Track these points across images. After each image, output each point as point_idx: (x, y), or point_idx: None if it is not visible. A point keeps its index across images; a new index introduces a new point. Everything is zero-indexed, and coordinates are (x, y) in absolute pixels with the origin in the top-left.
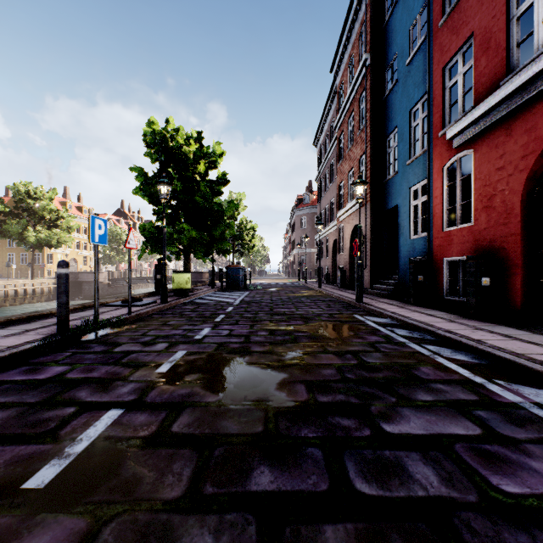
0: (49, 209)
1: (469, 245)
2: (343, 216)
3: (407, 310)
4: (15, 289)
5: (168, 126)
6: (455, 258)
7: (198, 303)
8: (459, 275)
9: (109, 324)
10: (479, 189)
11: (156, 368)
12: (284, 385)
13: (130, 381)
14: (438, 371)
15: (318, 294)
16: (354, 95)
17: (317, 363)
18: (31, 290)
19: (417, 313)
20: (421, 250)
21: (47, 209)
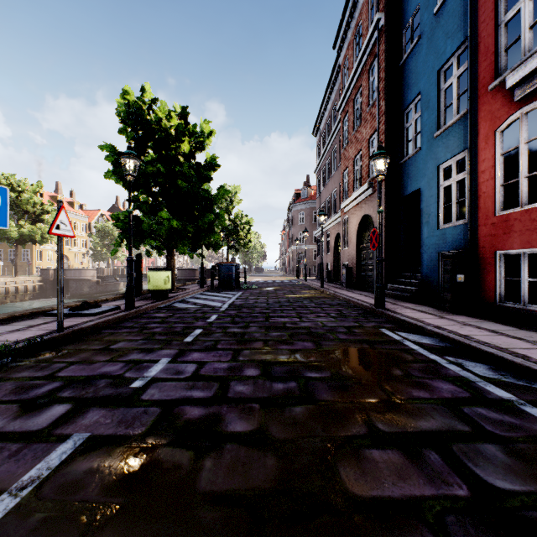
0: (33, 202)
1: None
2: (348, 207)
3: (453, 321)
4: None
5: (144, 96)
6: (516, 251)
7: (176, 308)
8: (523, 274)
9: (8, 353)
10: None
11: None
12: None
13: None
14: None
15: (322, 295)
16: (362, 67)
17: (376, 498)
18: (14, 288)
19: (474, 328)
20: (456, 242)
21: (31, 202)
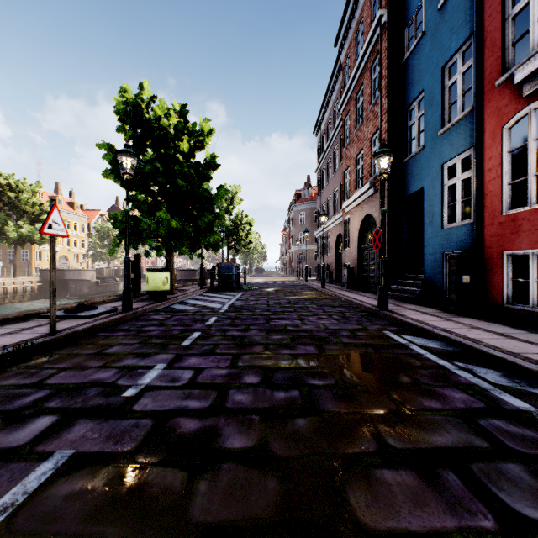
0: (32, 202)
1: None
2: (349, 207)
3: (459, 324)
4: None
5: (143, 93)
6: (524, 251)
7: (175, 310)
8: (532, 275)
9: None
10: None
11: None
12: None
13: None
14: None
15: (324, 297)
16: (364, 65)
17: (391, 530)
18: (12, 289)
19: (482, 331)
20: (462, 242)
21: (30, 202)
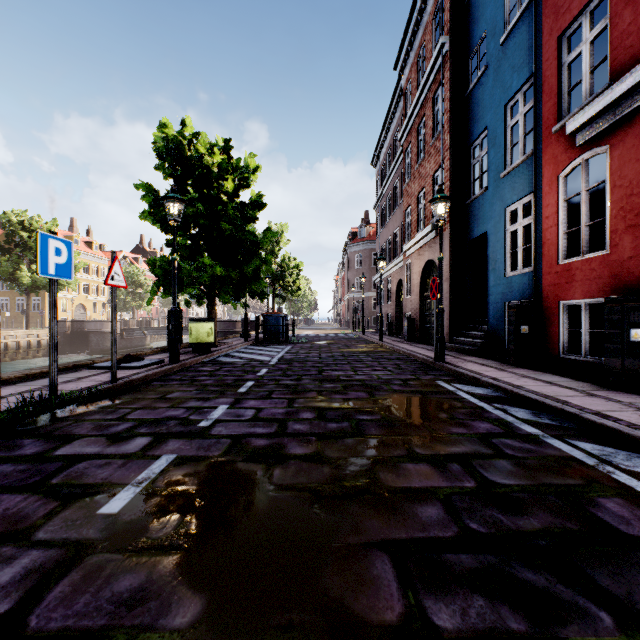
0: None
1: (603, 282)
2: (410, 250)
3: (512, 374)
4: (5, 342)
5: (184, 130)
6: (578, 301)
7: (222, 362)
8: (584, 325)
9: (74, 400)
10: (620, 201)
11: (104, 502)
12: (348, 559)
13: (32, 543)
14: (639, 510)
15: (381, 350)
16: (426, 94)
17: (404, 487)
18: (26, 343)
19: (530, 380)
20: (522, 291)
21: None
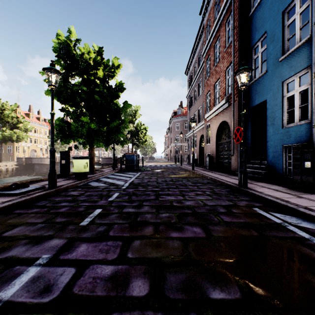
0: (11, 116)
1: None
2: (210, 117)
3: (314, 202)
4: None
5: (71, 36)
6: None
7: (90, 186)
8: None
9: None
10: None
11: None
12: None
13: None
14: None
15: (194, 176)
16: (220, 22)
17: None
18: None
19: None
20: (300, 137)
21: (10, 116)
